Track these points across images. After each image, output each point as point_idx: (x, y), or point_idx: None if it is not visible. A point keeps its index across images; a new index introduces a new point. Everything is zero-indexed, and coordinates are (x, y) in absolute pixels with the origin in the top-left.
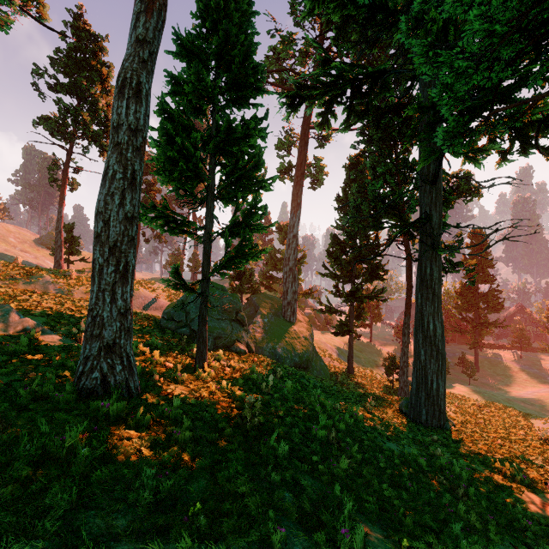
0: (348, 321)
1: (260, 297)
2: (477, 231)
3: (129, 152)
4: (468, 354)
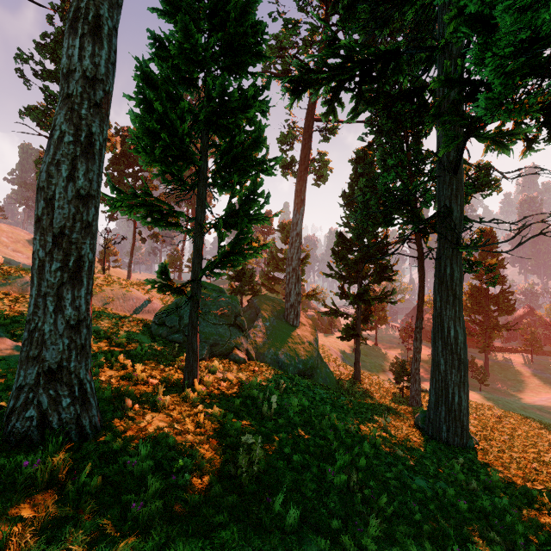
0: (355, 324)
1: (261, 299)
2: (487, 230)
3: (83, 107)
4: (477, 358)
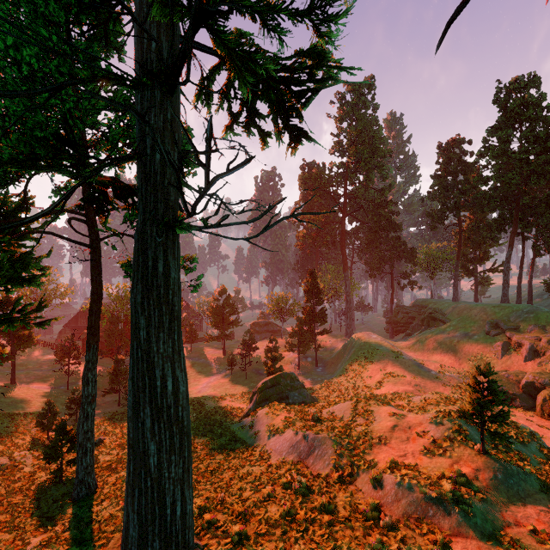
0: None
1: None
2: None
3: None
4: None
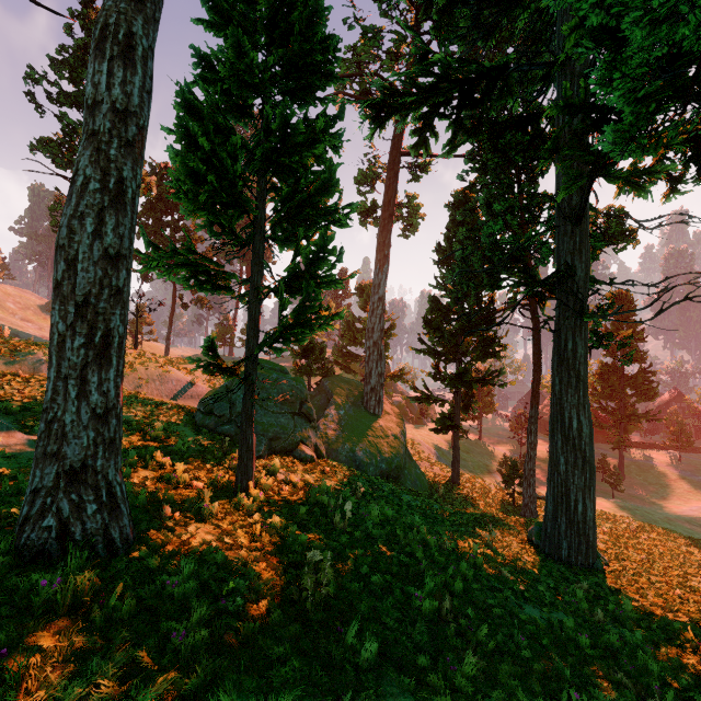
0: (453, 413)
1: (334, 380)
2: (622, 293)
3: (112, 147)
4: (609, 456)
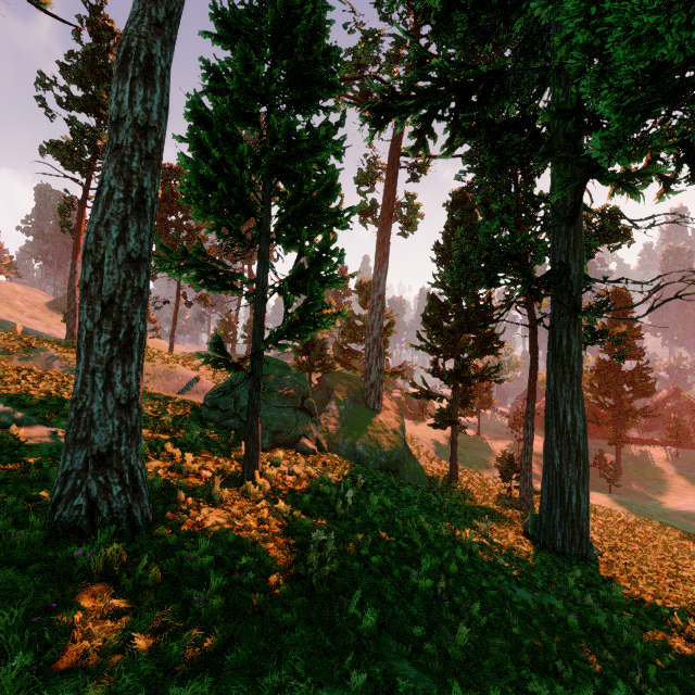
0: (451, 408)
1: (334, 377)
2: (619, 290)
3: (134, 160)
4: (607, 452)
